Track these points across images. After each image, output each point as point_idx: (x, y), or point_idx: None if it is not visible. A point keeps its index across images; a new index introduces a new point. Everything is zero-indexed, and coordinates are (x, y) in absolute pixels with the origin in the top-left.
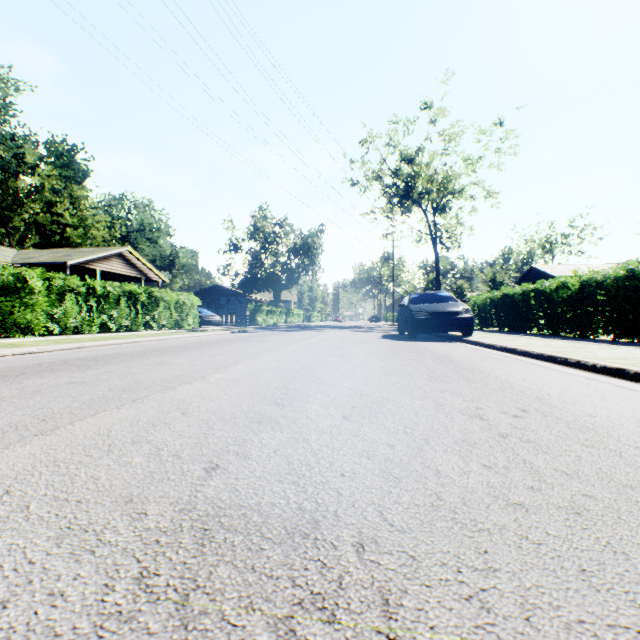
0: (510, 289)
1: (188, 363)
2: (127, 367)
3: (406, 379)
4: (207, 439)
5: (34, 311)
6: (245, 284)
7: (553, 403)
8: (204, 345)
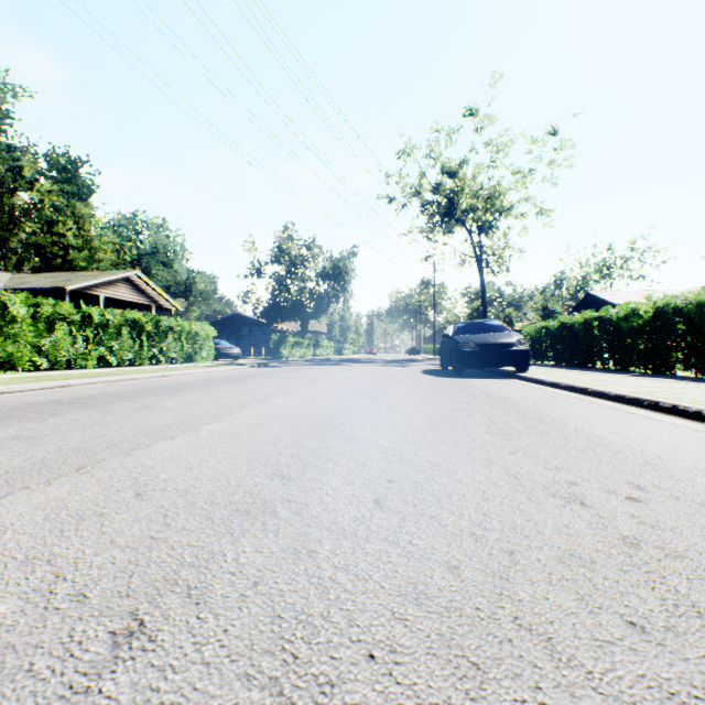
0: (569, 317)
1: (183, 407)
2: (103, 413)
3: (459, 432)
4: (150, 552)
5: (16, 342)
6: (269, 312)
7: (675, 473)
8: (213, 383)
